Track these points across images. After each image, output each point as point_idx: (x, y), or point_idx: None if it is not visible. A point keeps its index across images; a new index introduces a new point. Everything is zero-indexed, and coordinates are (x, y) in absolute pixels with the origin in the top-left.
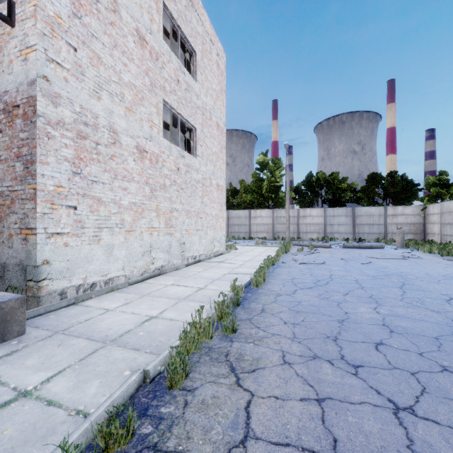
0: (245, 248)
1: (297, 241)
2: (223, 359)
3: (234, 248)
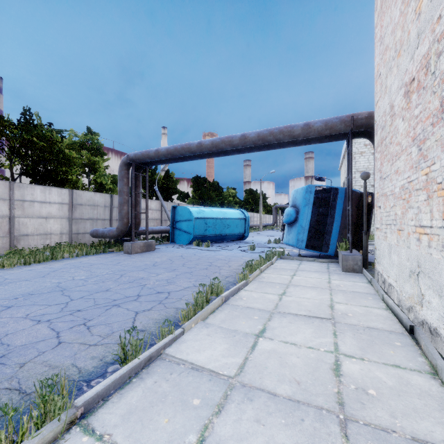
0: None
1: None
2: None
3: None
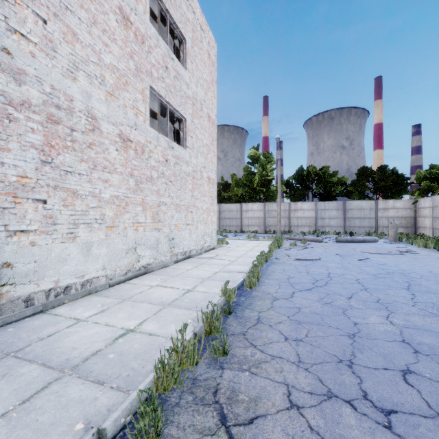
0: (237, 242)
1: (289, 235)
2: (210, 400)
3: (226, 243)
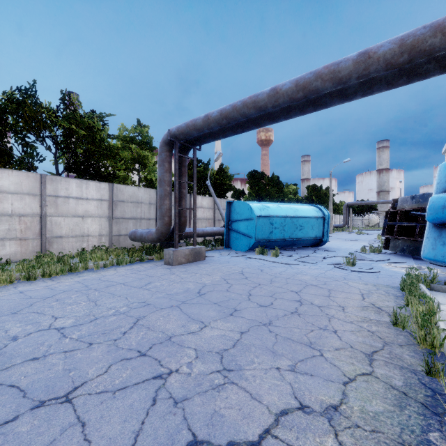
0: None
1: None
2: (390, 312)
3: None
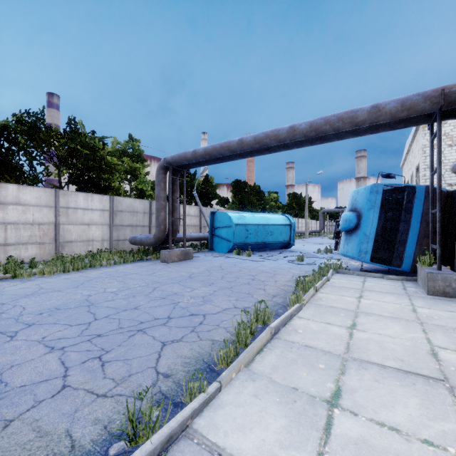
0: None
1: None
2: None
3: None
